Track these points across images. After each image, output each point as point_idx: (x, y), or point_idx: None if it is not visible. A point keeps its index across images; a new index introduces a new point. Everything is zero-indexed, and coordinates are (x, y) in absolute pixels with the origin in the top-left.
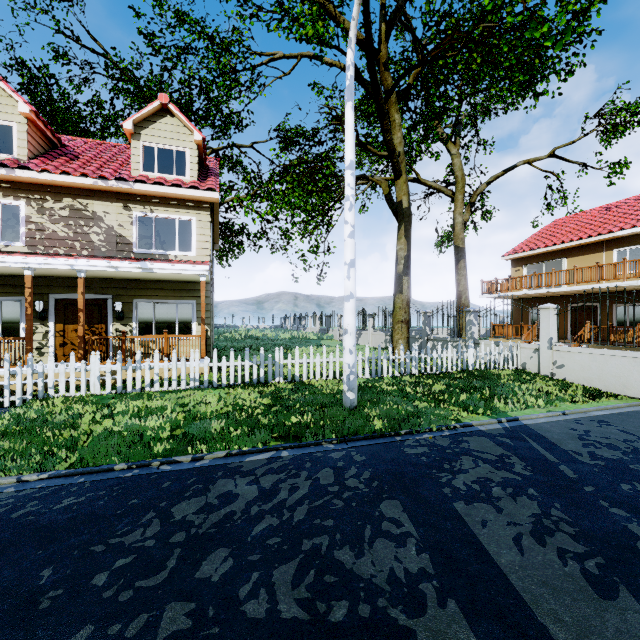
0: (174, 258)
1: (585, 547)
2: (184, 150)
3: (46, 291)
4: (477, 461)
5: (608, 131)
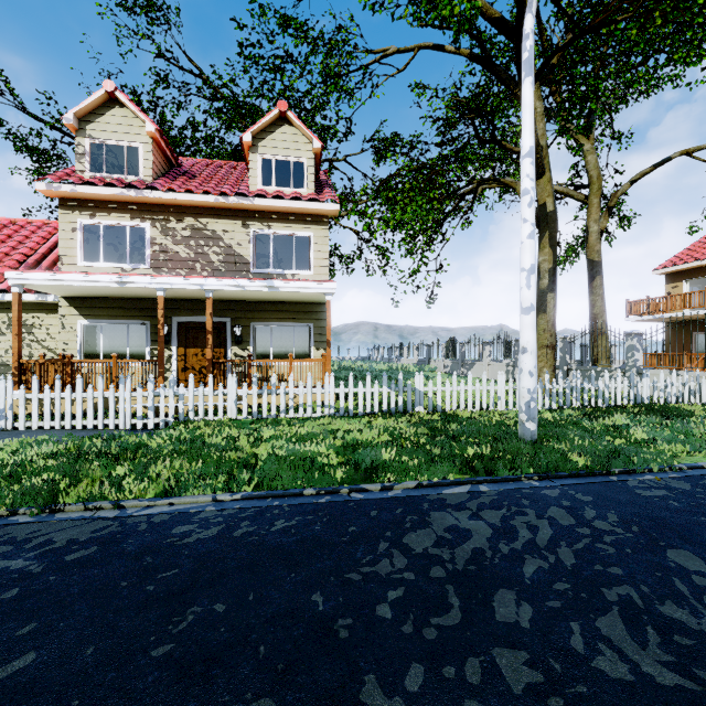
0: (291, 277)
1: None
2: (301, 160)
3: (169, 314)
4: None
5: None
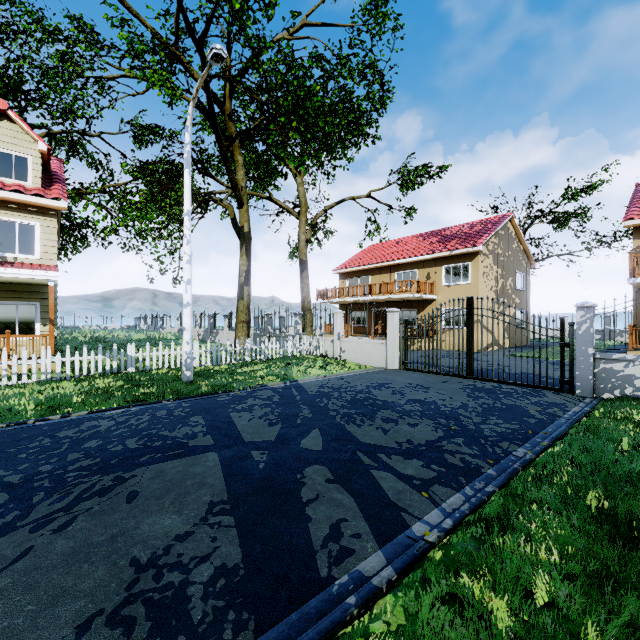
0: (13, 260)
1: (278, 417)
2: (26, 156)
3: None
4: (256, 399)
5: (403, 185)
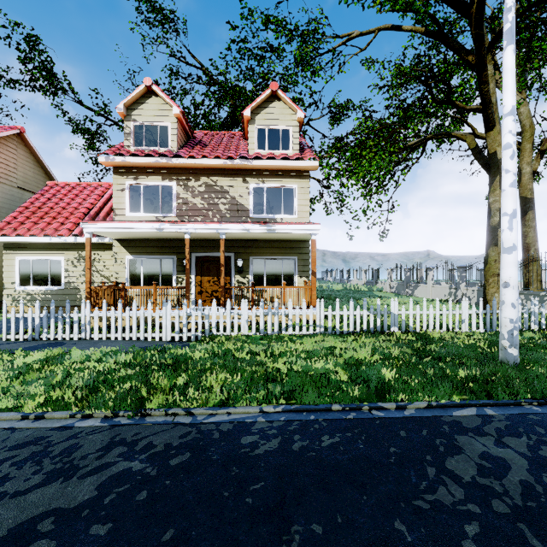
0: (280, 221)
1: None
2: (288, 128)
3: (189, 251)
4: None
5: None
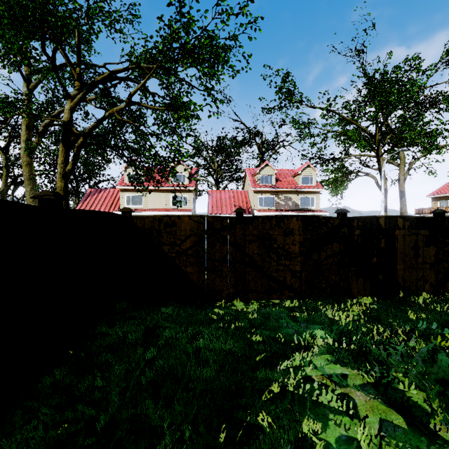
0: (310, 209)
1: None
2: (312, 176)
3: None
4: None
5: None
